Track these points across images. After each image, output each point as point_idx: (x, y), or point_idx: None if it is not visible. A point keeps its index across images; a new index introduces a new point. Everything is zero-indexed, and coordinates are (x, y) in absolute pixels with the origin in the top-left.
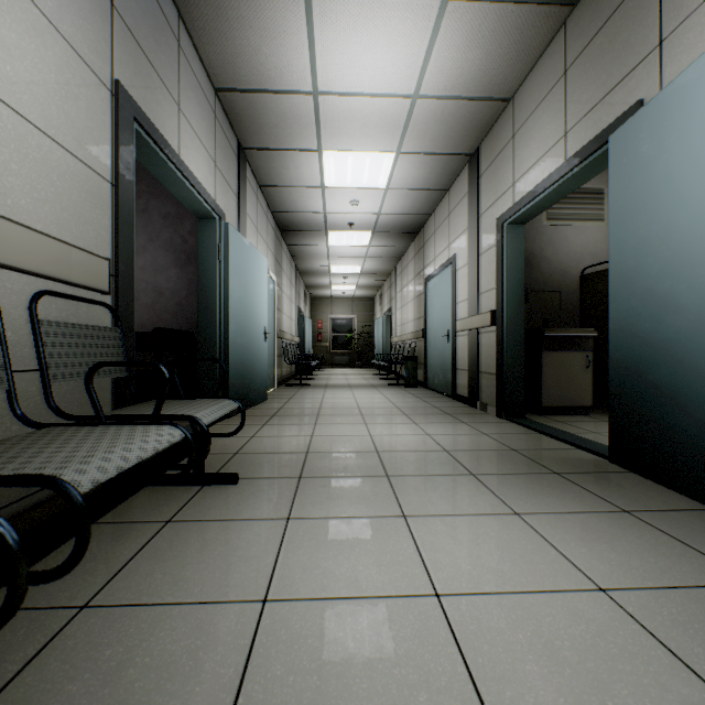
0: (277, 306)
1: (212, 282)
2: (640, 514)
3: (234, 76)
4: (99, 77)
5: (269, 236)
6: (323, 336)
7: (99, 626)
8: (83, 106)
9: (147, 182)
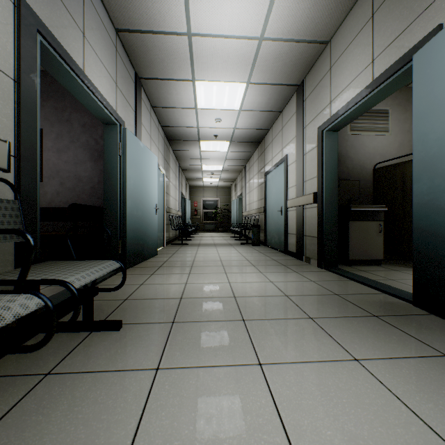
0: (165, 191)
1: (114, 171)
2: None
3: (129, 19)
4: None
5: (160, 142)
6: (198, 212)
7: None
8: None
9: (69, 100)
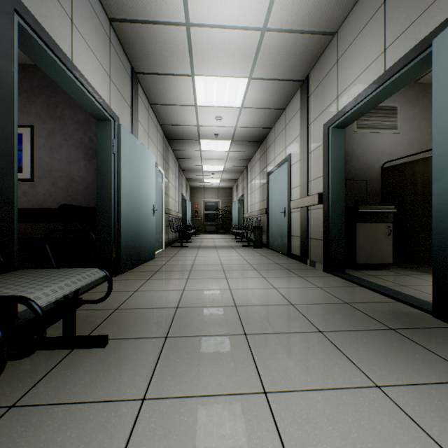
0: (164, 192)
1: (107, 169)
2: None
3: (123, 7)
4: None
5: (158, 141)
6: (198, 213)
7: None
8: None
9: (62, 96)
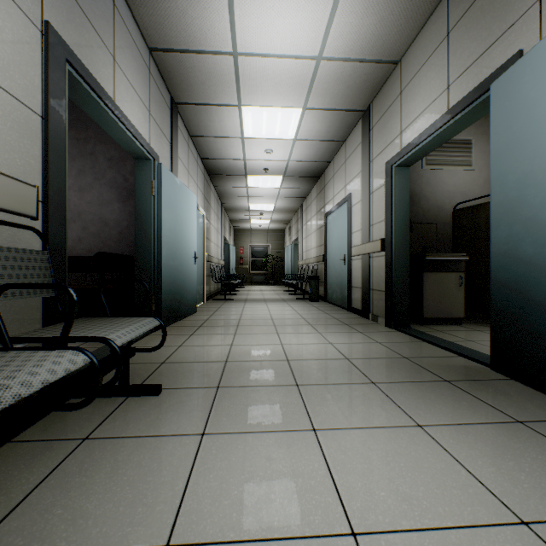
0: (205, 236)
1: (147, 213)
2: (534, 425)
3: (165, 37)
4: (27, 15)
5: (199, 178)
6: (244, 260)
7: None
8: (8, 39)
9: (93, 130)
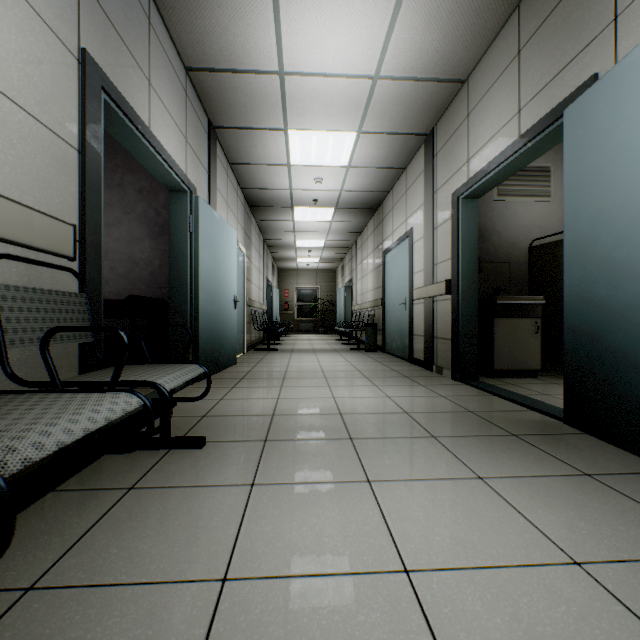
0: (246, 277)
1: (183, 252)
2: (602, 478)
3: (203, 55)
4: (65, 44)
5: (239, 211)
6: (289, 305)
7: (42, 612)
8: (47, 71)
9: (122, 158)
